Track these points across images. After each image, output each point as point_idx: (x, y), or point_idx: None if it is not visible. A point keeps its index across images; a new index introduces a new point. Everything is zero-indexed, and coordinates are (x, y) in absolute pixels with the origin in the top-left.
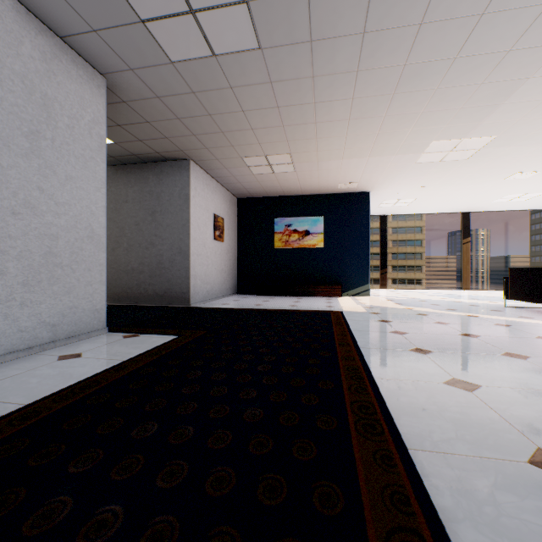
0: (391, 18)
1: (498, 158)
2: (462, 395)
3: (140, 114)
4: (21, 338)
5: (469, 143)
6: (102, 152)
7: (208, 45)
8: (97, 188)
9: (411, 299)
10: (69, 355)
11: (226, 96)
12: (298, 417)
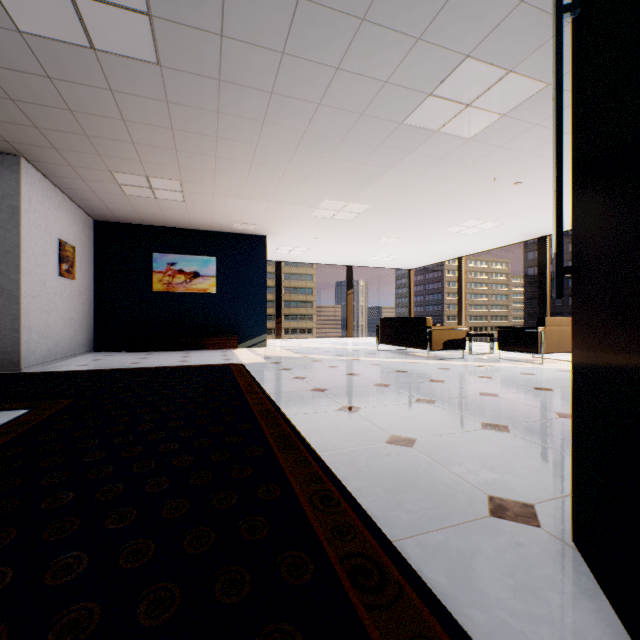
0: (296, 90)
1: (373, 224)
2: (350, 415)
3: None
4: None
5: (353, 207)
6: None
7: (87, 35)
8: None
9: (306, 348)
10: None
11: (102, 96)
12: (229, 453)
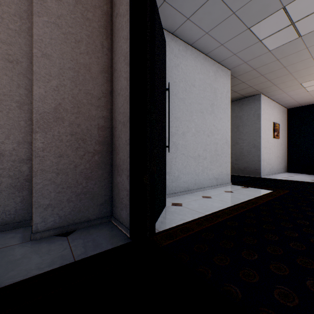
0: None
1: None
2: None
3: (240, 80)
4: (209, 182)
5: None
6: (229, 104)
7: (297, 34)
8: (228, 120)
9: None
10: (227, 191)
11: (301, 53)
12: None
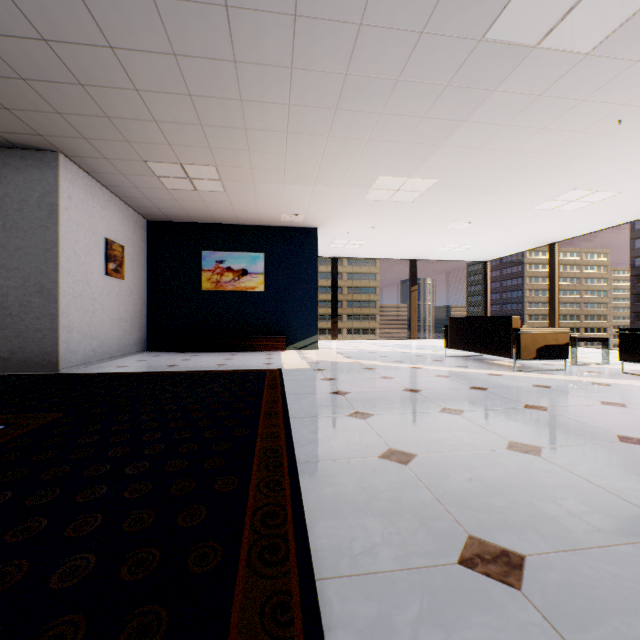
0: (327, 5)
1: (440, 205)
2: (397, 472)
3: None
4: None
5: (414, 184)
6: None
7: None
8: None
9: (361, 351)
10: None
11: (105, 59)
12: (159, 556)
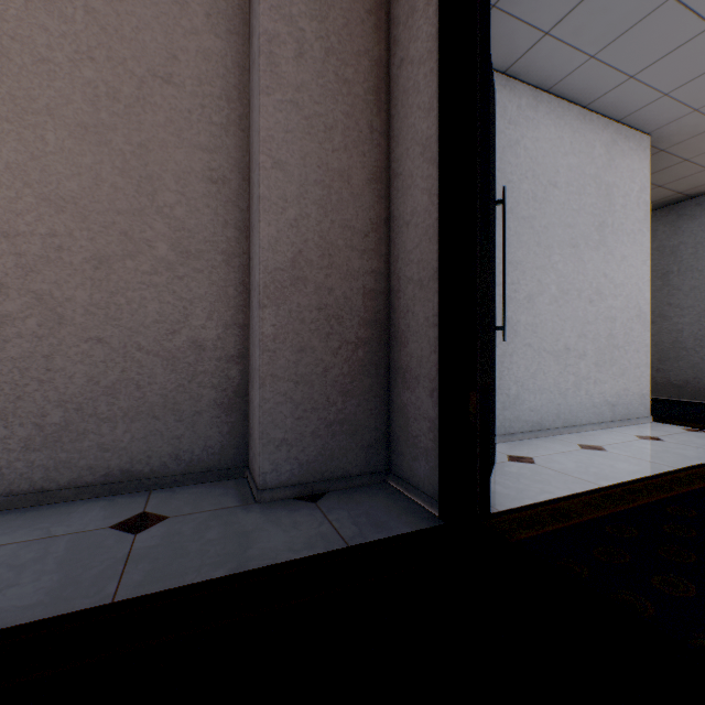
0: None
1: None
2: None
3: (676, 156)
4: (593, 412)
5: None
6: (646, 220)
7: None
8: (642, 261)
9: None
10: (643, 436)
11: None
12: None
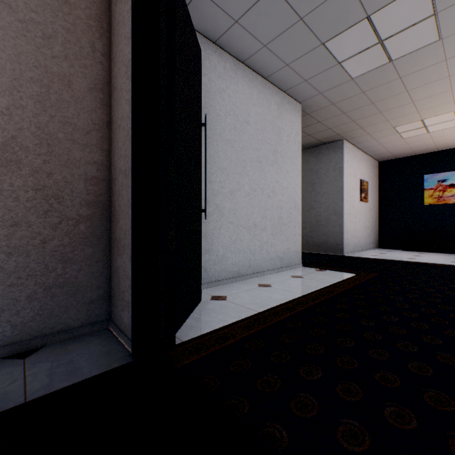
0: None
1: None
2: None
3: (315, 119)
4: (270, 263)
5: None
6: (299, 152)
7: (387, 57)
8: (297, 175)
9: None
10: (294, 276)
11: (392, 85)
12: None
